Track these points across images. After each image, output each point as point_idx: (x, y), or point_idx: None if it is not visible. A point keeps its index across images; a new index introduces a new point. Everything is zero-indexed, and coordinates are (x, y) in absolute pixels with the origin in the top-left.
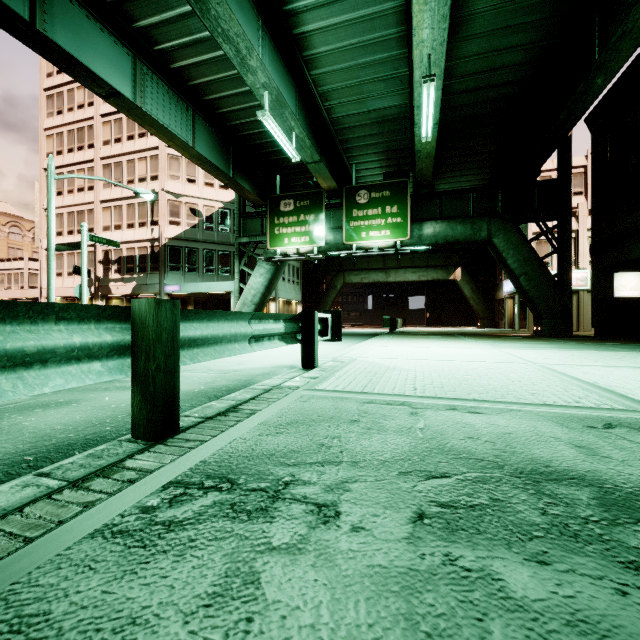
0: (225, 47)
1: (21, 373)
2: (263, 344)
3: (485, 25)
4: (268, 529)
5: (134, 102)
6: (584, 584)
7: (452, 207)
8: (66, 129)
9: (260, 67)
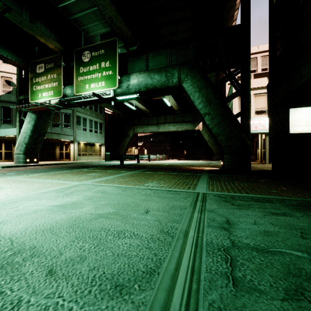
0: None
1: None
2: None
3: None
4: None
5: None
6: None
7: (155, 61)
8: None
9: None
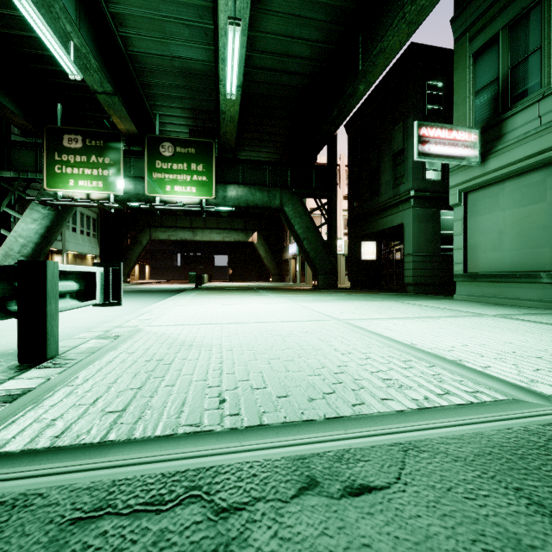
0: None
1: None
2: None
3: (283, 5)
4: None
5: None
6: None
7: (252, 175)
8: None
9: None
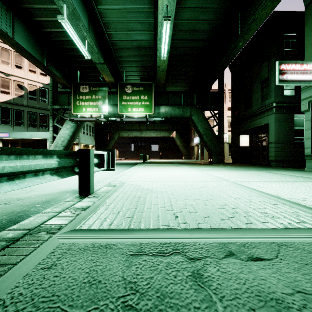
0: None
1: None
2: (23, 181)
3: (192, 3)
4: None
5: None
6: None
7: (174, 100)
8: None
9: None
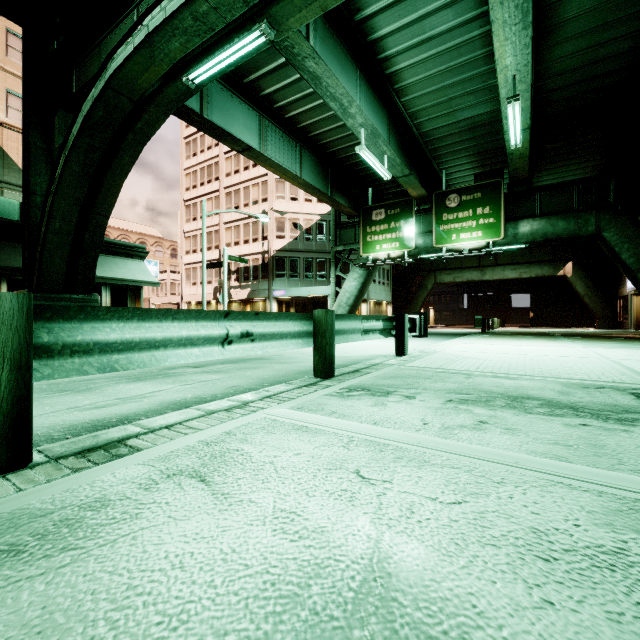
0: (331, 104)
1: (281, 341)
2: (369, 336)
3: (580, 27)
4: (387, 398)
5: (260, 151)
6: (504, 413)
7: (553, 202)
8: (199, 167)
9: (358, 112)
